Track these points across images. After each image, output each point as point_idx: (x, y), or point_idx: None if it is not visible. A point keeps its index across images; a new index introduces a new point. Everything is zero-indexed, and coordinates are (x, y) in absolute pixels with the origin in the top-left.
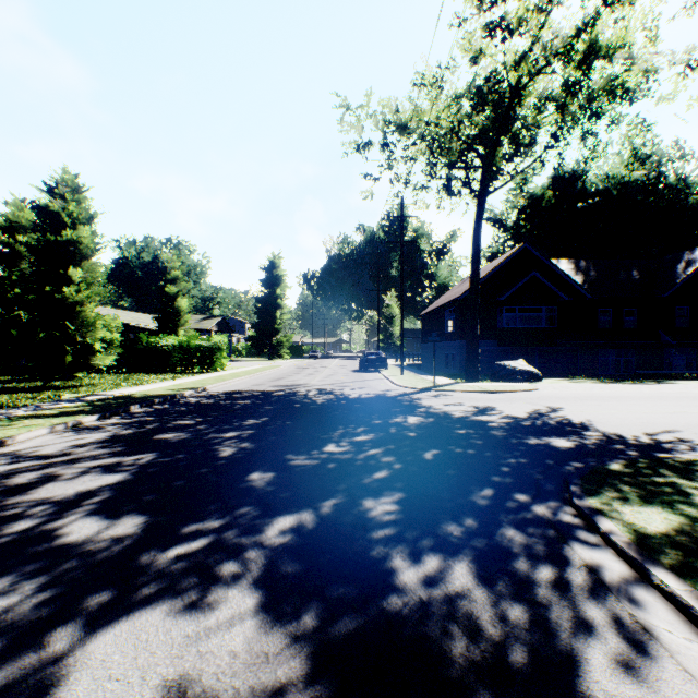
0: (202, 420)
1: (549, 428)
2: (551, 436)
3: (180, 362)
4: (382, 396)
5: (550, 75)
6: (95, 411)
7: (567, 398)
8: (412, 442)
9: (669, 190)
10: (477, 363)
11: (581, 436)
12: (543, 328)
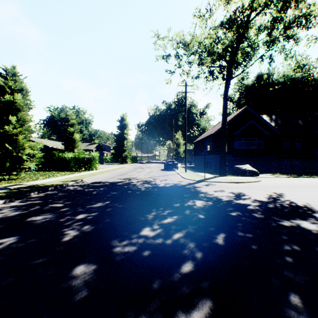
0: (68, 203)
1: (288, 210)
2: (296, 219)
3: (74, 165)
4: (177, 185)
5: (265, 14)
6: (6, 197)
7: (281, 187)
8: (204, 224)
9: (314, 81)
10: (225, 166)
11: (316, 218)
12: (256, 149)
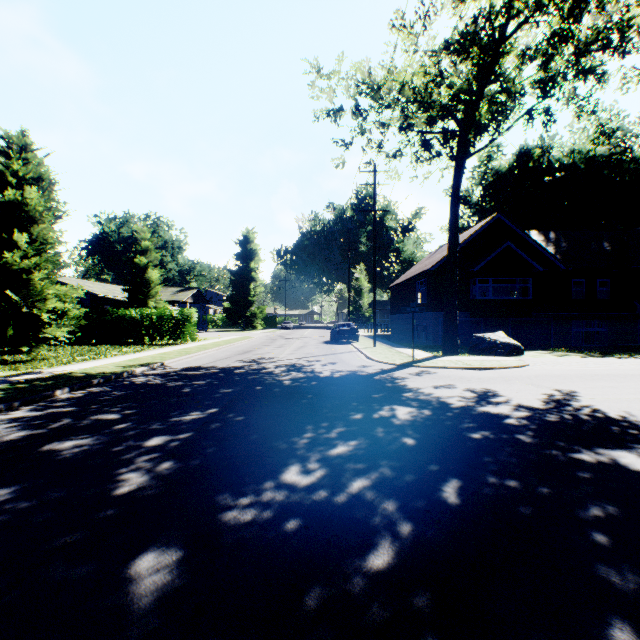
0: (131, 413)
1: (589, 428)
2: (609, 447)
3: (149, 334)
4: (357, 374)
5: (538, 24)
6: (2, 399)
7: (571, 377)
8: (414, 459)
9: (635, 164)
10: (455, 336)
11: None
12: (517, 299)
